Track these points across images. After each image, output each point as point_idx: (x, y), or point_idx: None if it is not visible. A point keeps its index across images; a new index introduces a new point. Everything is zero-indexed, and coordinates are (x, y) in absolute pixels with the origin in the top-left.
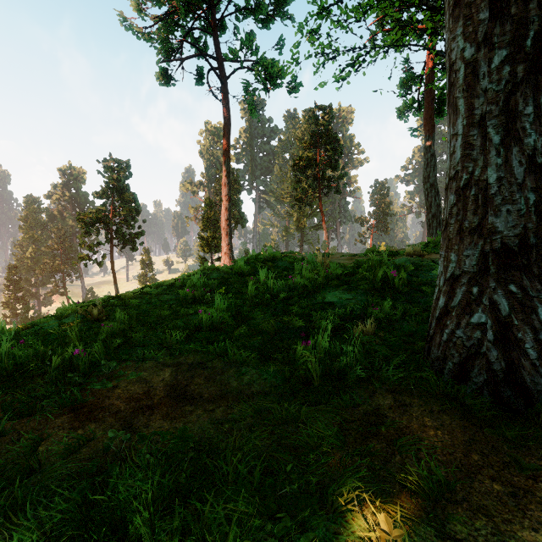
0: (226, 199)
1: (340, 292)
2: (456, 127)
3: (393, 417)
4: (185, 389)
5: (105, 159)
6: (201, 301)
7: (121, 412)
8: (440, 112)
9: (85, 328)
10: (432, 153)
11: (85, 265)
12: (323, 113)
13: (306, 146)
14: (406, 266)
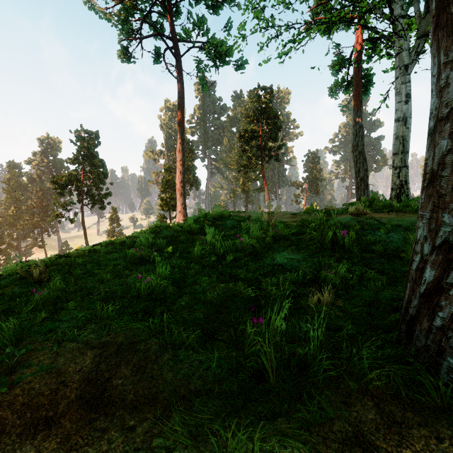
0: (180, 164)
1: (289, 252)
2: (450, 52)
3: (387, 449)
4: (105, 387)
5: (77, 130)
6: (147, 260)
7: (3, 435)
8: (366, 90)
9: (21, 291)
10: (360, 125)
11: (58, 222)
12: (265, 92)
13: (251, 121)
14: (351, 225)
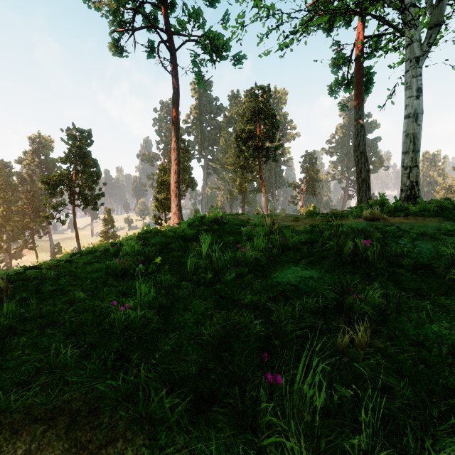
0: (175, 163)
1: (302, 266)
2: None
3: None
4: None
5: (68, 128)
6: (132, 273)
7: None
8: (366, 89)
9: None
10: (361, 124)
11: (49, 223)
12: (263, 92)
13: (248, 121)
14: (369, 232)
